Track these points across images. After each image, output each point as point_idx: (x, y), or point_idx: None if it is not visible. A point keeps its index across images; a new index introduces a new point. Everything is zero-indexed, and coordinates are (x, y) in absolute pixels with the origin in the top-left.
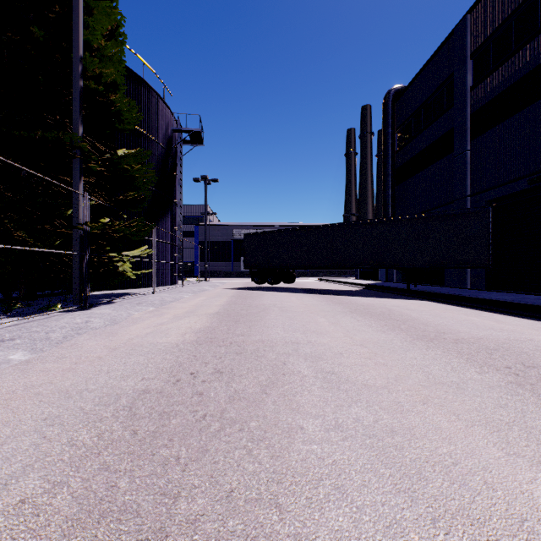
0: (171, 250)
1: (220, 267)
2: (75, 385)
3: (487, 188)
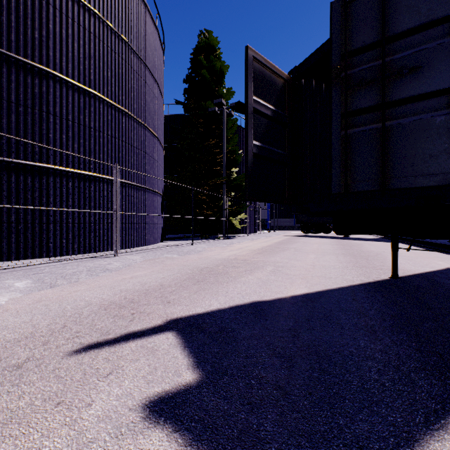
0: (254, 214)
1: (285, 222)
2: (242, 248)
3: None
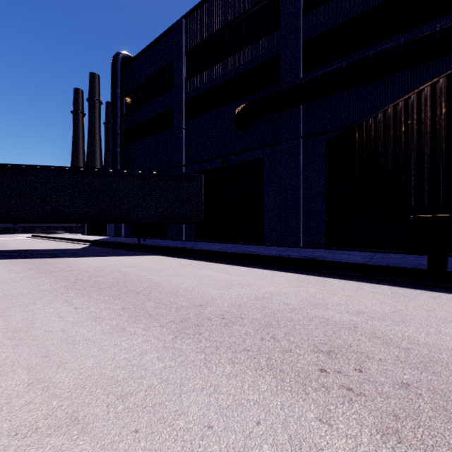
0: None
1: None
2: None
3: (197, 162)
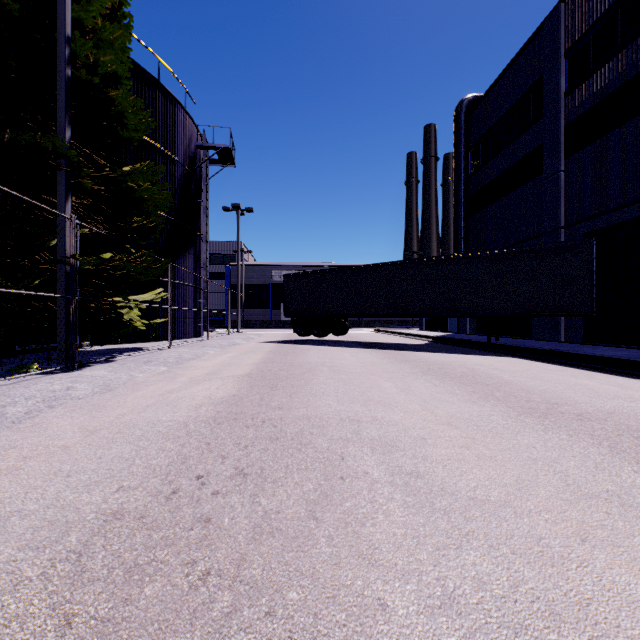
0: (194, 295)
1: (256, 316)
2: (4, 503)
3: (586, 218)
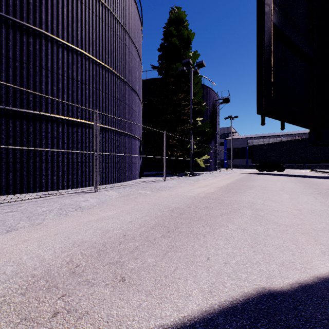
0: (214, 155)
1: (239, 162)
2: (208, 185)
3: None
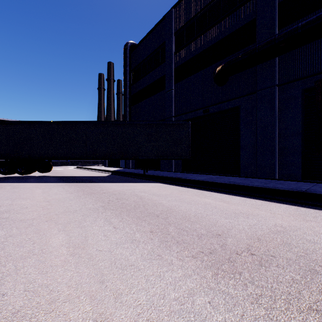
0: None
1: None
2: None
3: (183, 113)
